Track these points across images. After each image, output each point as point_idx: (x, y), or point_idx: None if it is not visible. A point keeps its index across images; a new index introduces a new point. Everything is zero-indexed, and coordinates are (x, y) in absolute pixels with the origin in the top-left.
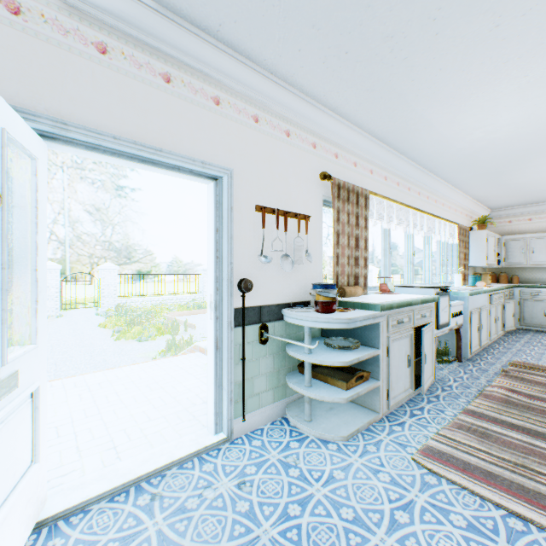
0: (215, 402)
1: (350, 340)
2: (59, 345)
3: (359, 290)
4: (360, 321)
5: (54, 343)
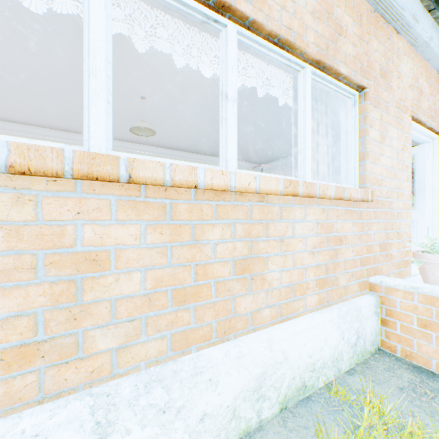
0: None
1: None
2: None
3: None
4: None
5: None
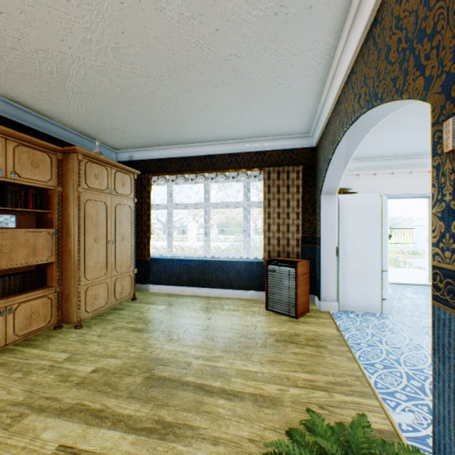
0: (428, 272)
1: None
2: None
3: None
4: None
5: None
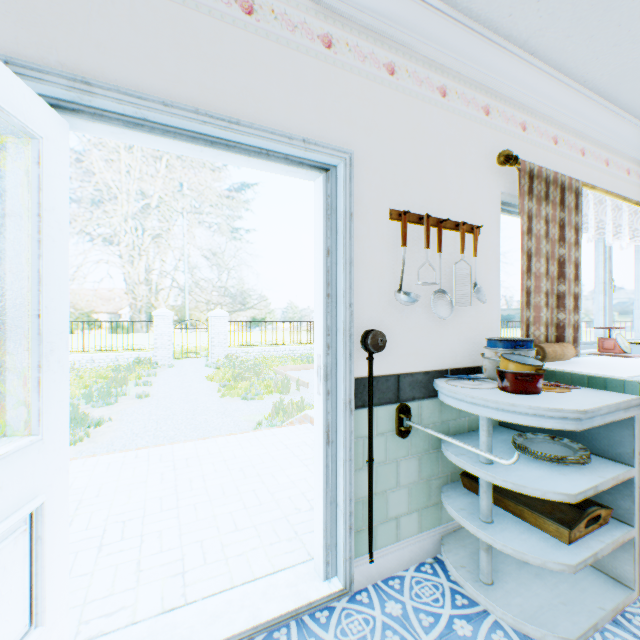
0: (324, 527)
1: (564, 443)
2: (165, 398)
3: (569, 350)
4: (600, 414)
5: (160, 396)
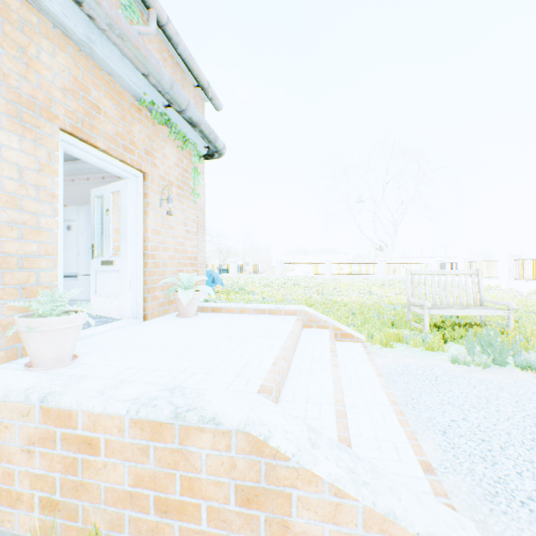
0: None
1: None
2: None
3: None
4: None
5: None
